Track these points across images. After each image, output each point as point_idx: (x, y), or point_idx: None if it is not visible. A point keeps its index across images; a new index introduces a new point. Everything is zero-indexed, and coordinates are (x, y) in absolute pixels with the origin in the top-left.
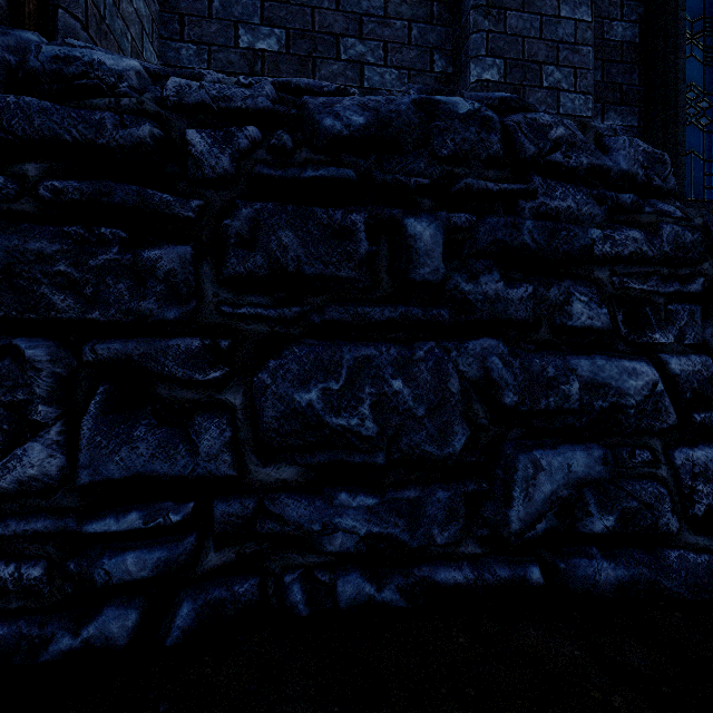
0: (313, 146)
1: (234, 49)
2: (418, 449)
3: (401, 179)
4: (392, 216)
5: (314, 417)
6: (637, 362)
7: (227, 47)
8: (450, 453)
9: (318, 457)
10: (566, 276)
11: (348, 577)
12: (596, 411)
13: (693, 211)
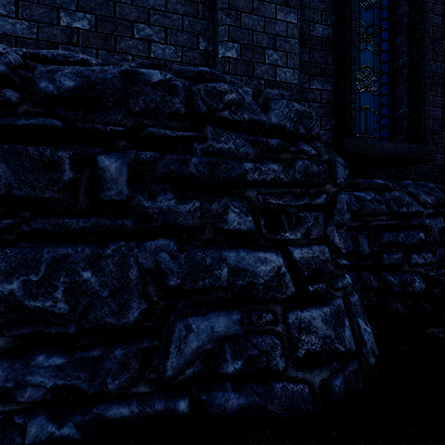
0: (33, 101)
1: (56, 26)
2: (102, 320)
3: (99, 127)
4: (91, 153)
5: (16, 301)
6: (269, 253)
7: (51, 24)
8: (126, 323)
9: (21, 330)
10: (228, 194)
11: (35, 420)
12: (238, 288)
13: (324, 150)
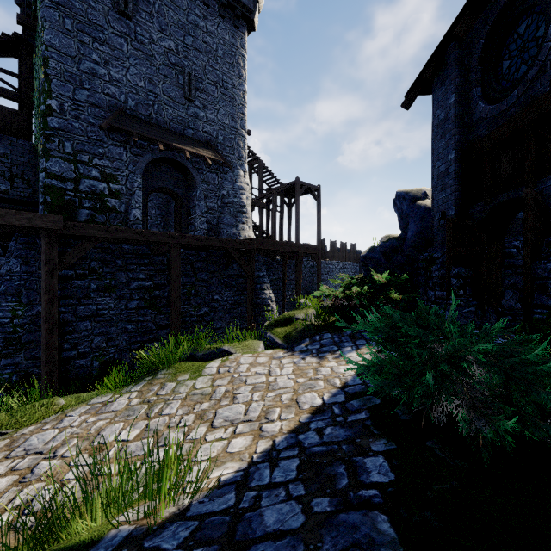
0: None
1: None
2: None
3: None
4: None
5: None
6: None
7: None
8: None
9: None
10: None
11: None
12: None
13: None
